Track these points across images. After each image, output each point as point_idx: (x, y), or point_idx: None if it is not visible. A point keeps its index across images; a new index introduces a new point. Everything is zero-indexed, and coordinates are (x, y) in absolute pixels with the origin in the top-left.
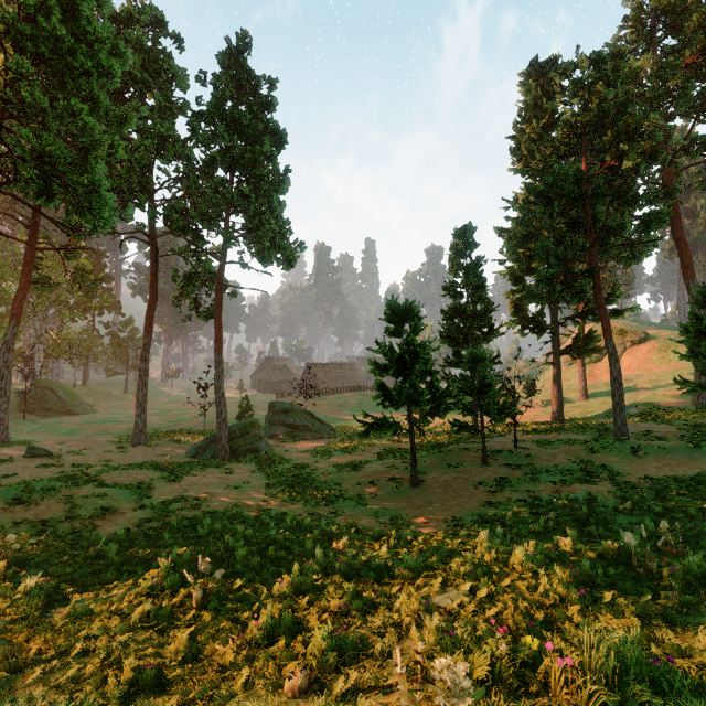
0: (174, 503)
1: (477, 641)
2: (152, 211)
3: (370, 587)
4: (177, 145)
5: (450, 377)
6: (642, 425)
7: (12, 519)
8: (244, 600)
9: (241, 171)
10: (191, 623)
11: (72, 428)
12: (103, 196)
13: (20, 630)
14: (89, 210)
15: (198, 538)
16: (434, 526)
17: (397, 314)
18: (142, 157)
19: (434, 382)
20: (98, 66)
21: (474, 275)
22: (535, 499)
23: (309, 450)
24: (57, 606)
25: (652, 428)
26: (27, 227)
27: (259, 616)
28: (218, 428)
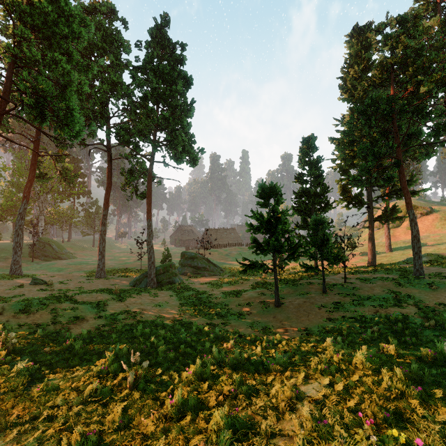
0: (120, 315)
1: (347, 430)
2: (108, 130)
3: (251, 377)
4: (123, 87)
5: (299, 236)
6: (432, 268)
7: (18, 322)
8: (163, 383)
9: (163, 103)
10: (125, 399)
11: (60, 267)
12: (75, 116)
13: (8, 400)
14: (67, 125)
15: (134, 338)
16: (291, 334)
17: (265, 192)
18: (102, 96)
19: (290, 237)
20: (72, 33)
21: (316, 168)
22: (362, 317)
23: (207, 283)
24: (37, 382)
25: (440, 270)
26: (32, 142)
27: (173, 395)
28: (149, 268)
